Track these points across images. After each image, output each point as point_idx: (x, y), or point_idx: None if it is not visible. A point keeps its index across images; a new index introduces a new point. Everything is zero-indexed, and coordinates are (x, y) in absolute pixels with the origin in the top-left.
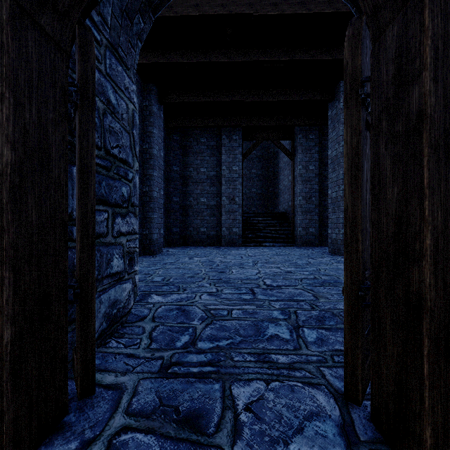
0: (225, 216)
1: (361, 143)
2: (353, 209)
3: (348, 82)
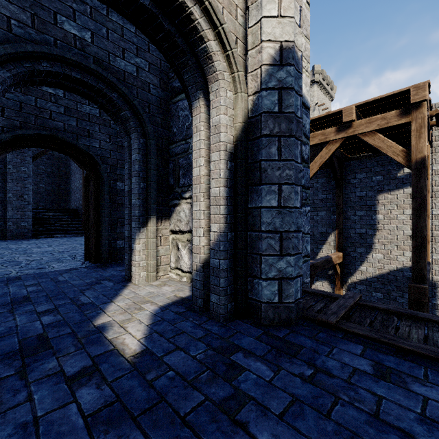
0: (12, 211)
1: (88, 202)
2: (86, 216)
3: (85, 187)
